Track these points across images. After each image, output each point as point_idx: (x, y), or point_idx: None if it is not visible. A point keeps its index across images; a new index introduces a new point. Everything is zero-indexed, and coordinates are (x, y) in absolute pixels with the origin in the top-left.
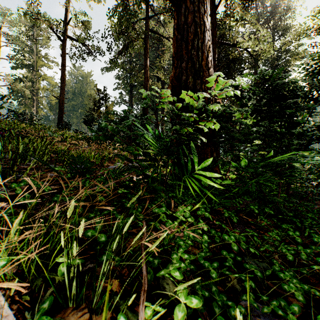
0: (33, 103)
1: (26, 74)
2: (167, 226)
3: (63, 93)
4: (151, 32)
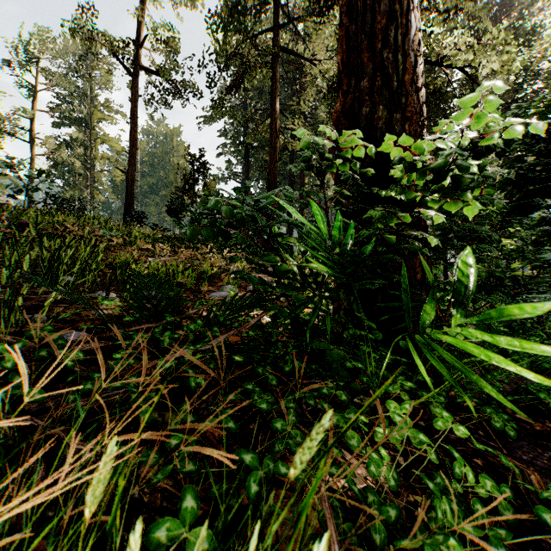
0: (87, 182)
1: (75, 134)
2: (372, 474)
3: (133, 163)
4: (283, 50)
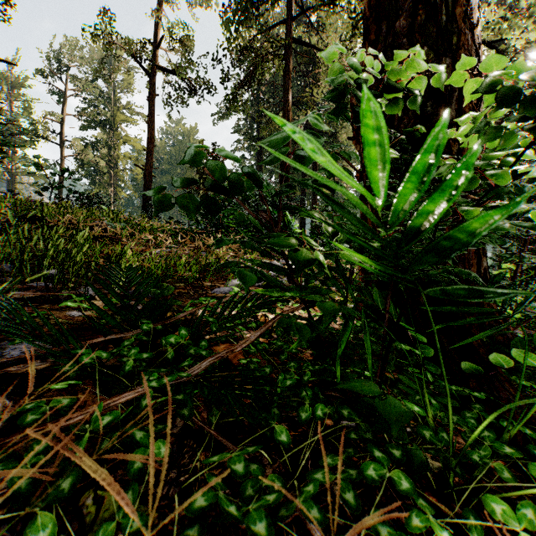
0: (110, 181)
1: (100, 136)
2: None
3: (150, 159)
4: (295, 41)
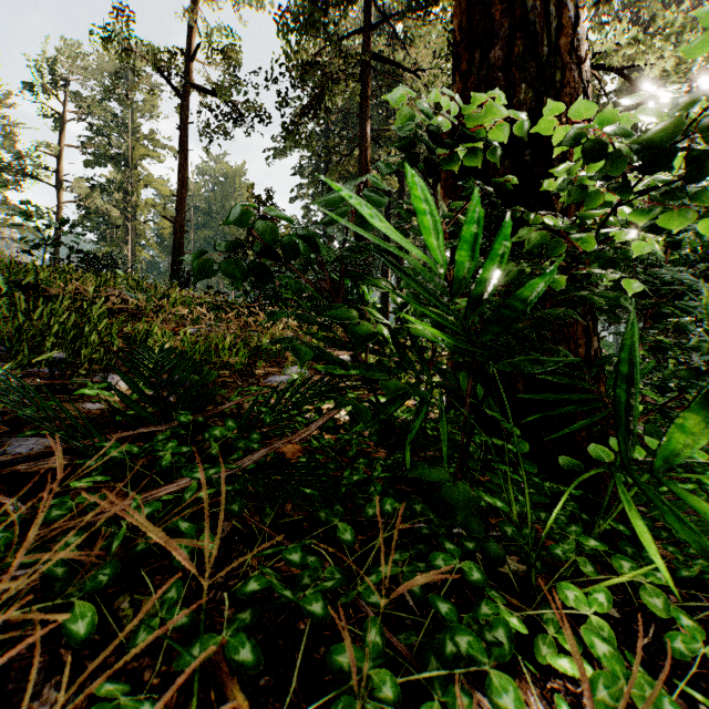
0: (127, 236)
1: (112, 175)
2: None
3: (182, 209)
4: (375, 57)
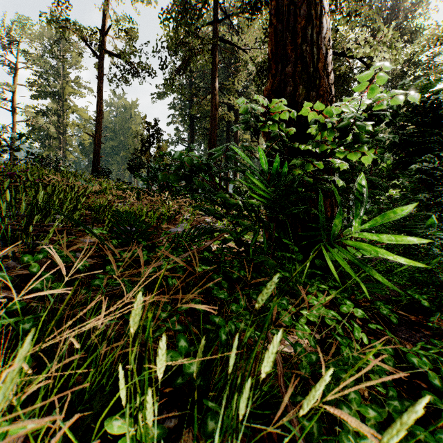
0: (60, 145)
1: (50, 105)
2: (299, 336)
3: (99, 129)
4: (221, 41)
